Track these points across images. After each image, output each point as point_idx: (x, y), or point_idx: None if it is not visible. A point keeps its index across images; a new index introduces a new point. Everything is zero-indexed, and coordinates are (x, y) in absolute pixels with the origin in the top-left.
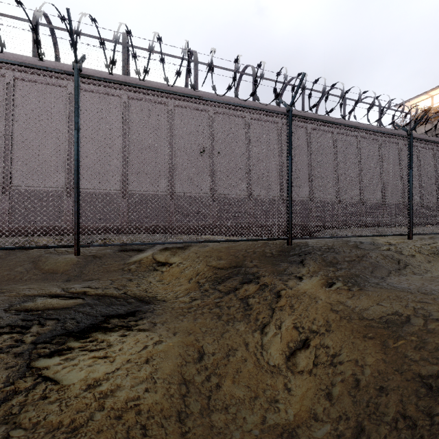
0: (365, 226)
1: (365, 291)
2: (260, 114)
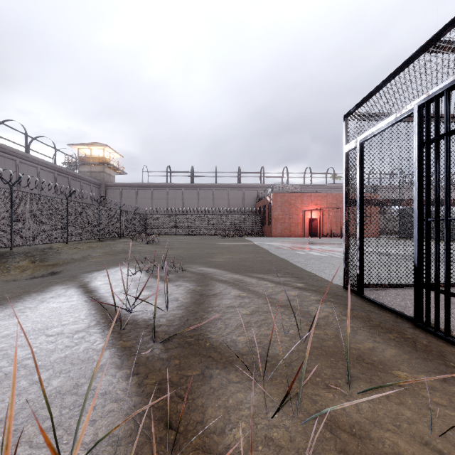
0: None
1: (49, 261)
2: None
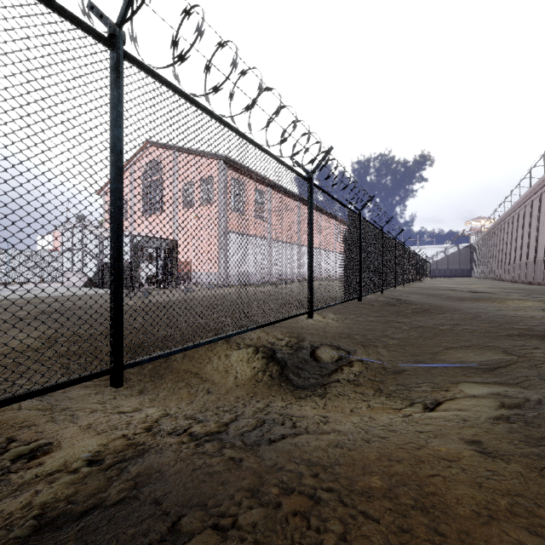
0: None
1: None
2: None
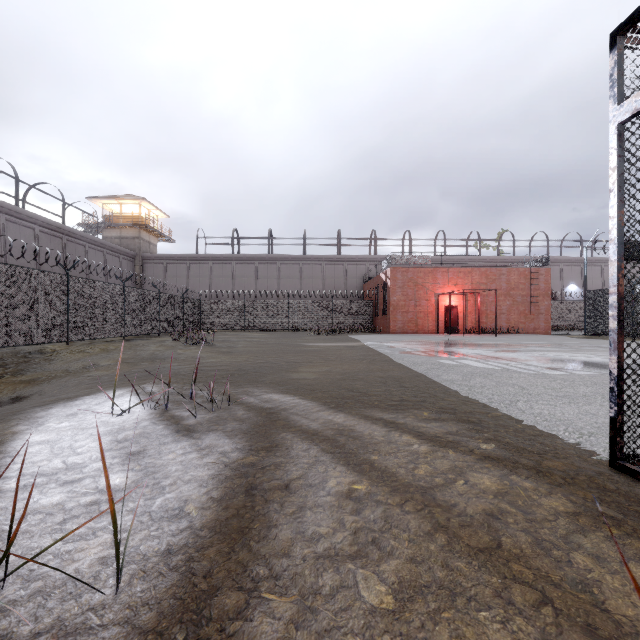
0: None
1: (27, 374)
2: None
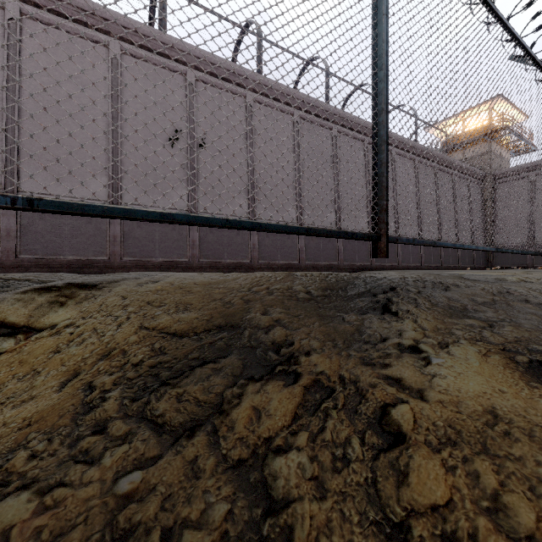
0: (402, 269)
1: None
2: (268, 97)
